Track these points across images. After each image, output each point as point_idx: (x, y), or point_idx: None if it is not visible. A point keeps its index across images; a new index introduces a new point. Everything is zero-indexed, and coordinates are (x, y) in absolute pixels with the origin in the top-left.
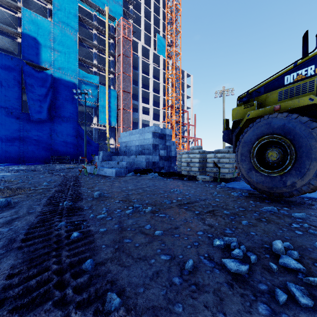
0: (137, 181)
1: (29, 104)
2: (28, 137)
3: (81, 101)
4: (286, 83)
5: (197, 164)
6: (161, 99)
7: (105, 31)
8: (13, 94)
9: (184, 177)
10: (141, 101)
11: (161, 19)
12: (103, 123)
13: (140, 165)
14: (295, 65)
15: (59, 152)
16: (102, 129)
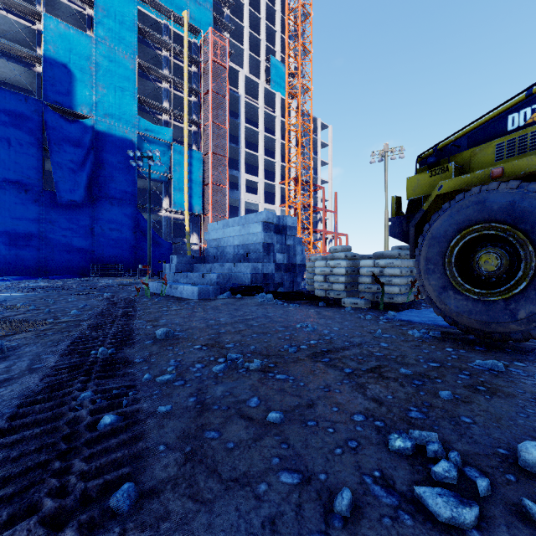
0: (237, 307)
1: (56, 176)
2: (54, 233)
3: (143, 171)
4: (511, 129)
5: (343, 277)
6: (278, 168)
7: (183, 52)
8: (29, 160)
9: (319, 300)
10: (245, 170)
11: (278, 31)
12: (179, 208)
13: (242, 280)
14: (529, 94)
15: (106, 257)
16: (178, 218)
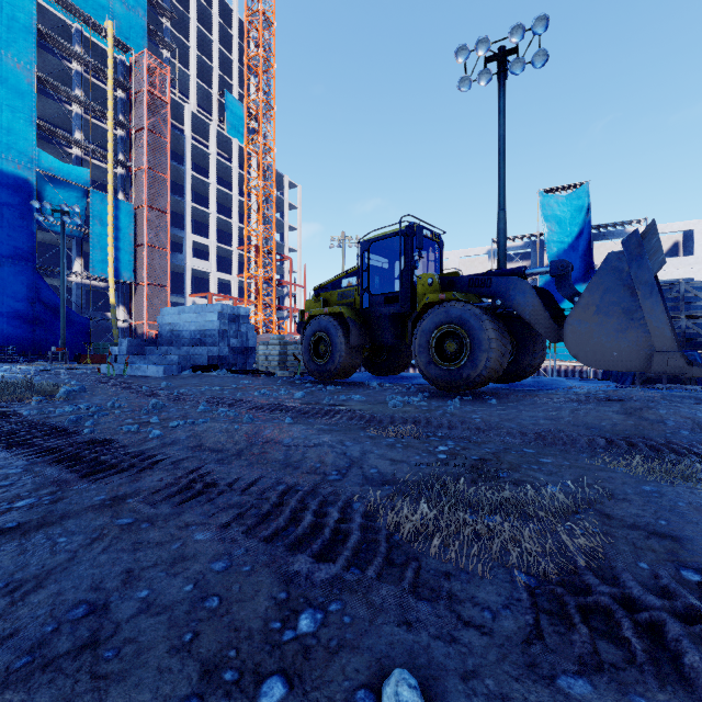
0: (200, 378)
1: None
2: None
3: (45, 221)
4: (343, 286)
5: (277, 357)
6: (236, 230)
7: (106, 72)
8: None
9: (262, 374)
10: (191, 228)
11: (236, 61)
12: (100, 274)
13: (200, 361)
14: (347, 273)
15: None
16: (98, 286)
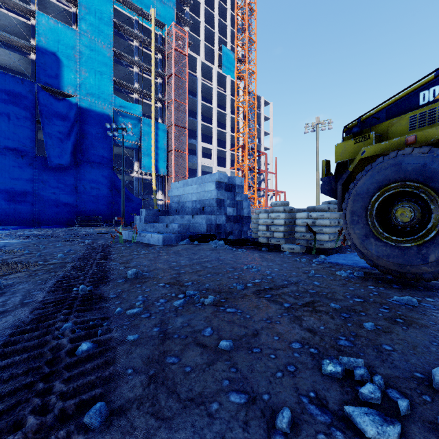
0: (194, 252)
1: (47, 144)
2: (45, 191)
3: (118, 140)
4: (422, 103)
5: (282, 227)
6: (229, 137)
7: (151, 42)
8: (25, 131)
9: (262, 246)
10: (201, 139)
11: (229, 25)
12: (147, 170)
13: (199, 229)
14: (437, 74)
15: (87, 210)
16: (147, 179)
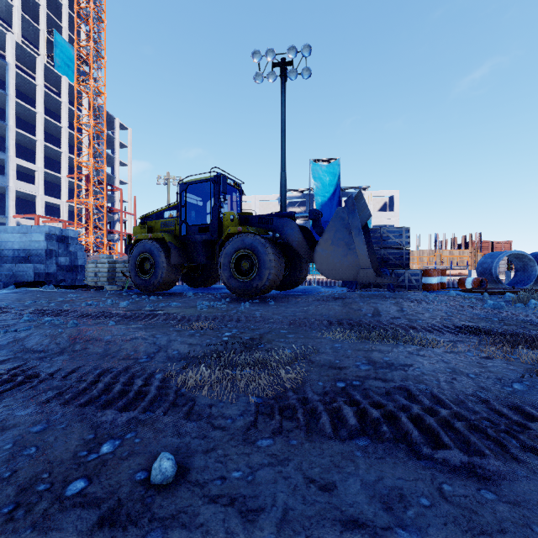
0: (25, 293)
1: None
2: None
3: None
4: (165, 217)
5: (106, 274)
6: (65, 159)
7: None
8: None
9: (91, 288)
10: (15, 152)
11: (66, 6)
12: None
13: (25, 278)
14: (169, 207)
15: None
16: None
